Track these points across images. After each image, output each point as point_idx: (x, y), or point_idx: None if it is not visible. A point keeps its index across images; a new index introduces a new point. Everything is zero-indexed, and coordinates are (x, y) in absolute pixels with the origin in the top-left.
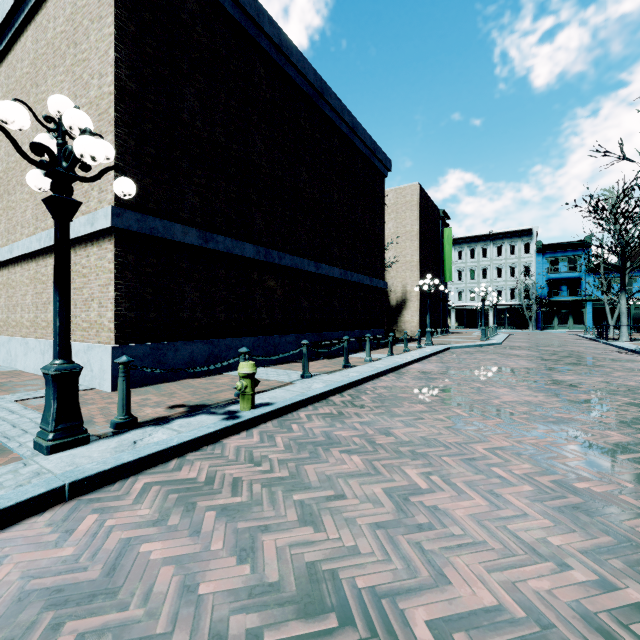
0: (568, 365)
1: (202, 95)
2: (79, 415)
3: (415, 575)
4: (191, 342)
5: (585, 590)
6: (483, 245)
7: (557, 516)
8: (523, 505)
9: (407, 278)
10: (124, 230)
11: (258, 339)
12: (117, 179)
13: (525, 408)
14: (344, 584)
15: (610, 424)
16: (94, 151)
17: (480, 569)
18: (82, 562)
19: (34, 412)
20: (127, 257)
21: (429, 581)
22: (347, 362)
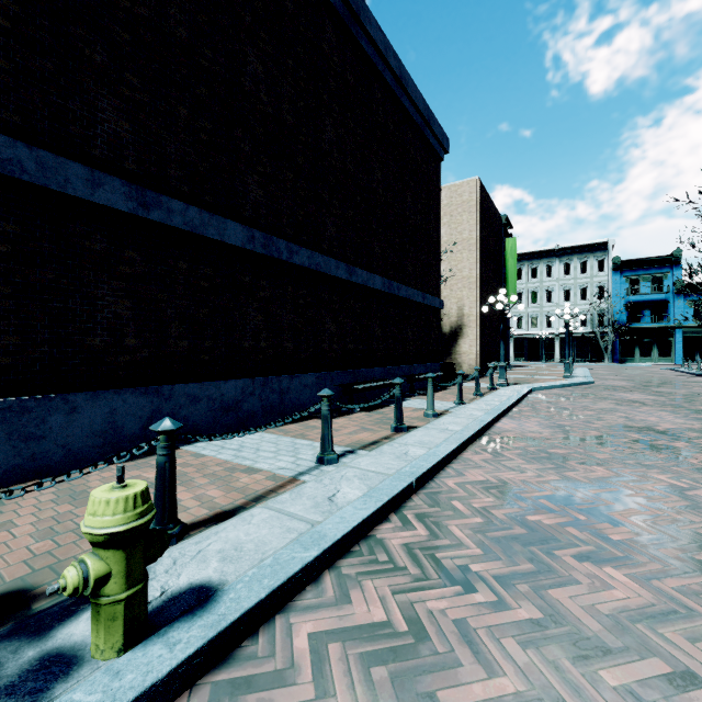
0: None
1: None
2: None
3: None
4: (109, 393)
5: None
6: (547, 262)
7: None
8: None
9: (464, 298)
10: None
11: (251, 382)
12: None
13: None
14: None
15: None
16: None
17: None
18: None
19: None
20: None
21: None
22: (400, 422)
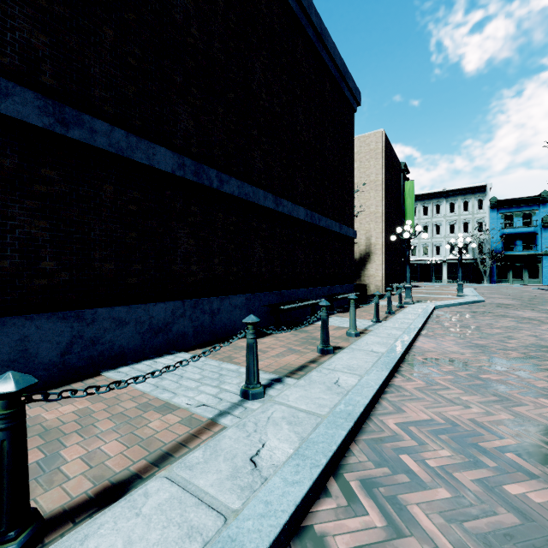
0: None
1: None
2: None
3: None
4: (20, 319)
5: None
6: (436, 202)
7: None
8: None
9: (371, 230)
10: None
11: (182, 304)
12: None
13: None
14: None
15: None
16: None
17: None
18: None
19: None
20: None
21: None
22: (326, 344)
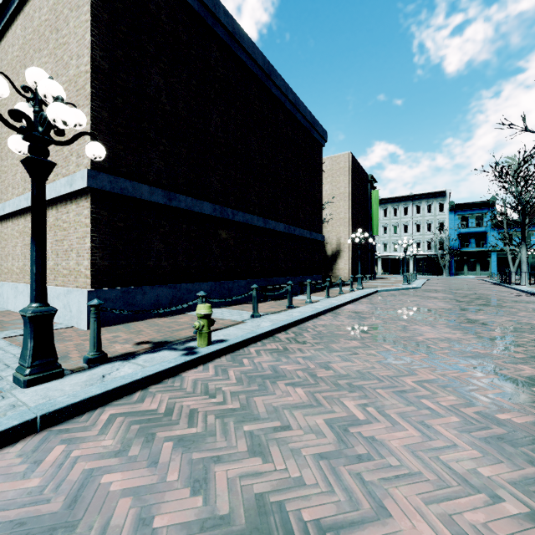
0: (479, 306)
1: (166, 74)
2: (54, 352)
3: (357, 507)
4: (157, 286)
5: (518, 523)
6: (404, 204)
7: (484, 447)
8: (452, 436)
9: (341, 232)
10: (98, 190)
11: (215, 284)
12: (89, 143)
13: (446, 344)
14: (291, 517)
15: (521, 359)
16: (65, 116)
17: (418, 501)
18: (46, 493)
19: (18, 348)
20: (101, 213)
21: (371, 513)
22: (291, 303)
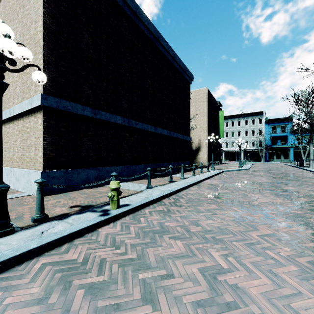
0: (288, 180)
1: (93, 35)
2: (7, 216)
3: None
4: (87, 169)
5: None
6: (238, 119)
7: None
8: (296, 284)
9: (201, 136)
10: (48, 107)
11: (124, 167)
12: (34, 72)
13: (273, 207)
14: None
15: None
16: (11, 48)
17: None
18: None
19: None
20: (50, 122)
21: None
22: (171, 179)
